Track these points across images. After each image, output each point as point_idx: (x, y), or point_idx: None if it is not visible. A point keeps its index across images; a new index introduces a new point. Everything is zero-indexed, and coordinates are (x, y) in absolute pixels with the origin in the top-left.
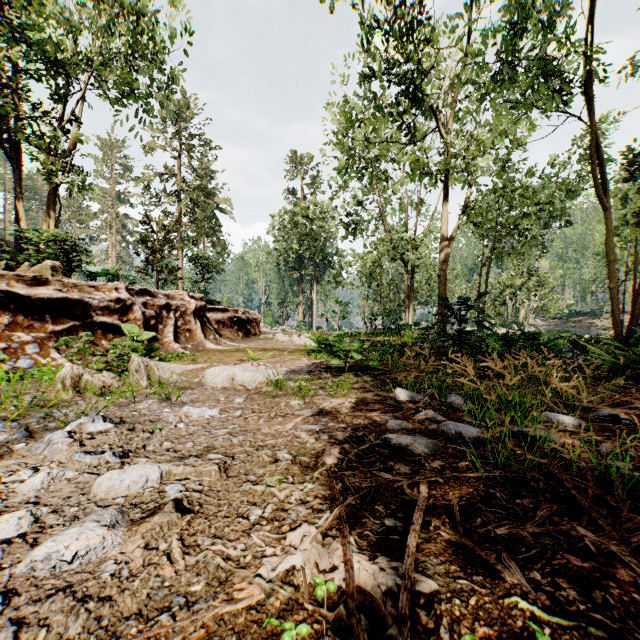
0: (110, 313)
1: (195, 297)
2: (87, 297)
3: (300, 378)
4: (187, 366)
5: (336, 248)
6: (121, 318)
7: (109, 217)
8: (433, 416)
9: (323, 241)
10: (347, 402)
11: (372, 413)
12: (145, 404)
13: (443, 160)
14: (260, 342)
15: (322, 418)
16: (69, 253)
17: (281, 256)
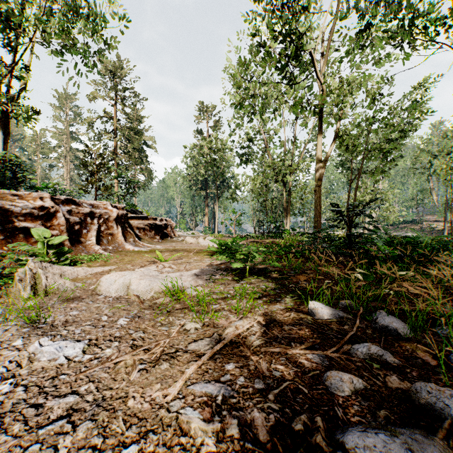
0: (33, 219)
1: (118, 207)
2: (9, 204)
3: (201, 283)
4: (95, 269)
5: (232, 174)
6: (45, 224)
7: (64, 150)
8: (378, 354)
9: (223, 167)
10: (255, 323)
11: (294, 349)
12: (0, 329)
13: (321, 96)
14: (172, 243)
15: (226, 361)
16: (17, 171)
17: (192, 179)
